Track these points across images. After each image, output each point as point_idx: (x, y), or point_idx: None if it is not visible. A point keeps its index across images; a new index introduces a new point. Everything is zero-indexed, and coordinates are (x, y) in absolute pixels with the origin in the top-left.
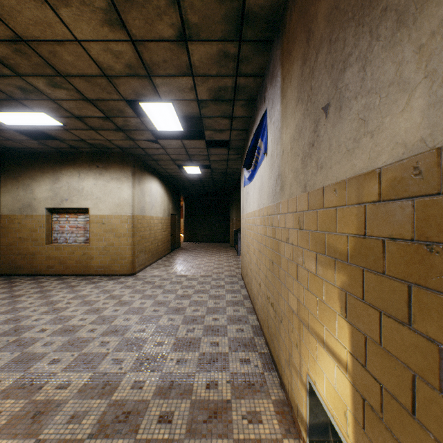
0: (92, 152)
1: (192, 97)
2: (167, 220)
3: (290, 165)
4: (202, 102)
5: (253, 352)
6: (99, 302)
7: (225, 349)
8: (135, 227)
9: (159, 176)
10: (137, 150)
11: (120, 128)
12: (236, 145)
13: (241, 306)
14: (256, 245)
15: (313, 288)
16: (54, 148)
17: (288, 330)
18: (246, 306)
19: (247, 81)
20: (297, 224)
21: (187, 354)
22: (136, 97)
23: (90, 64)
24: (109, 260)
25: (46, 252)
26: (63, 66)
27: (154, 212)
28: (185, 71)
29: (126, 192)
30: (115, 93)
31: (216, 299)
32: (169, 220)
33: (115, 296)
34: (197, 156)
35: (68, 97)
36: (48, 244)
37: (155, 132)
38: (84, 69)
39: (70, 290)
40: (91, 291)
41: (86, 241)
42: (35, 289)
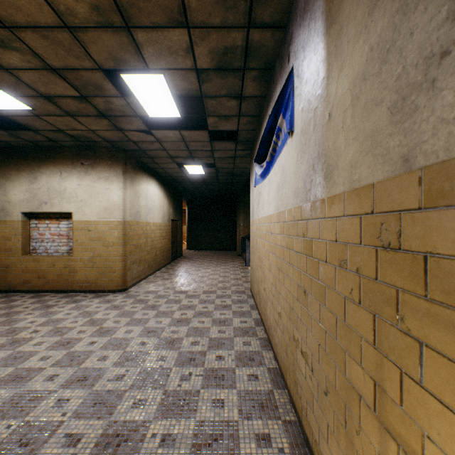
0: (76, 147)
1: (188, 64)
2: (167, 226)
3: (351, 130)
4: (202, 73)
5: (274, 420)
6: (73, 330)
7: (233, 413)
8: (126, 235)
9: (157, 176)
10: (128, 144)
11: (102, 113)
12: (245, 138)
13: (253, 337)
14: (273, 260)
15: (450, 395)
16: (29, 141)
17: (347, 423)
18: (258, 337)
19: (263, 36)
20: (377, 237)
21: (177, 425)
22: (114, 65)
23: (40, 5)
24: (95, 274)
25: (21, 265)
26: (2, 9)
27: (151, 217)
28: (176, 18)
29: (115, 193)
30: (86, 57)
31: (221, 325)
32: (169, 226)
33: (97, 321)
34: (199, 152)
35: (25, 65)
36: (25, 255)
37: (149, 122)
38: (34, 14)
39: (44, 312)
40: (68, 313)
41: (69, 251)
42: (1, 311)
